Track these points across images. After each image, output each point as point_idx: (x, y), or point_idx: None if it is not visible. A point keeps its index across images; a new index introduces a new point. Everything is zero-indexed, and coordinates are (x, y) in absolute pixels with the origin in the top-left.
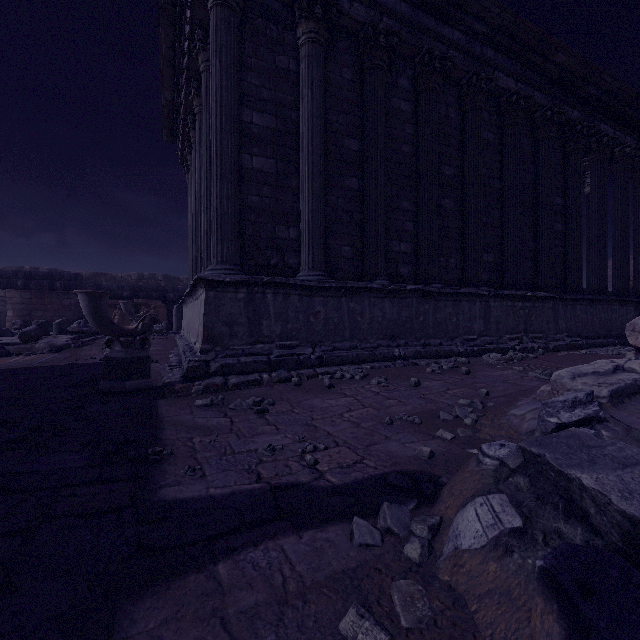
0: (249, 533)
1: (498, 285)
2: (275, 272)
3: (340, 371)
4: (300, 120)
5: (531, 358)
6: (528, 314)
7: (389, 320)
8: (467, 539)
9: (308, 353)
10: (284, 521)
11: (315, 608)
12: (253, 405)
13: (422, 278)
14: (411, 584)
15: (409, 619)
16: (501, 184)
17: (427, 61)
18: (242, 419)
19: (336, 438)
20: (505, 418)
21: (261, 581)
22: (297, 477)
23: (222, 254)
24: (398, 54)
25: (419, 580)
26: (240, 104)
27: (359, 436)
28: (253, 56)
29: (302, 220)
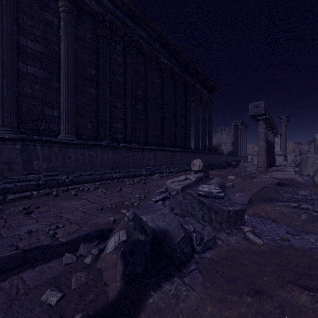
0: (2, 276)
1: (161, 145)
2: (43, 133)
3: (82, 187)
4: (60, 52)
5: (170, 175)
6: (172, 157)
7: (111, 160)
8: (109, 249)
9: (64, 178)
10: (27, 265)
11: (31, 296)
12: (23, 210)
13: (128, 140)
14: (83, 273)
15: (76, 285)
16: (162, 102)
17: (129, 41)
18: (13, 219)
19: (71, 220)
20: (149, 201)
21: (3, 295)
22: (42, 243)
23: (3, 121)
24: (116, 33)
25: (87, 270)
26: (18, 33)
27: (84, 217)
28: (28, 7)
29: (61, 106)
